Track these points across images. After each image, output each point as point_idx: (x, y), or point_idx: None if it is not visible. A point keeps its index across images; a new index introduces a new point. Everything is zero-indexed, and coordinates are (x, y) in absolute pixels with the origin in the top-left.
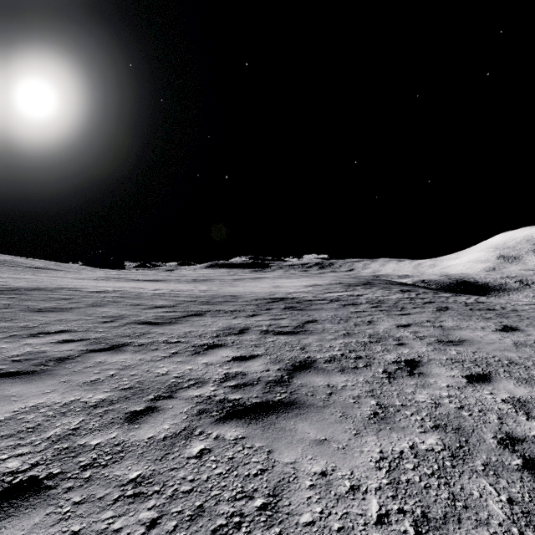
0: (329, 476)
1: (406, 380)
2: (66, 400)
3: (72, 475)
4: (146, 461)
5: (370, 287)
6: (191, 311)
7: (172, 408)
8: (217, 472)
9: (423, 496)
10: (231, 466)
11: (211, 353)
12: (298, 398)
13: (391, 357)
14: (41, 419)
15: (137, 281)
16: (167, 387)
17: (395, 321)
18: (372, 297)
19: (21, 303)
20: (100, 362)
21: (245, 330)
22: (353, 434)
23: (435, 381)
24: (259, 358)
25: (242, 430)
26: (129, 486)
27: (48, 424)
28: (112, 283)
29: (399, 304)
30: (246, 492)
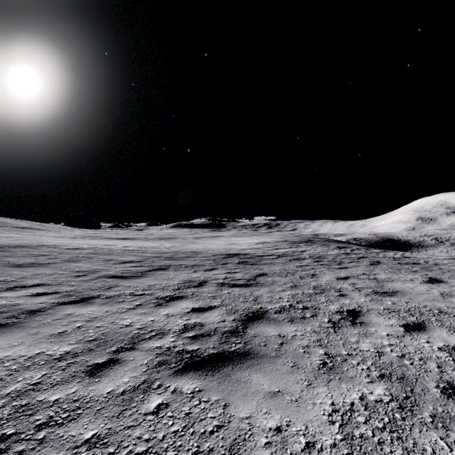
0: (284, 432)
1: (350, 330)
2: (31, 353)
3: (26, 436)
4: (103, 418)
5: (311, 244)
6: (156, 266)
7: (133, 360)
8: (173, 430)
9: (378, 453)
10: (188, 423)
11: (173, 304)
12: (251, 348)
13: (334, 307)
14: (4, 373)
15: (110, 239)
16: (130, 338)
17: (335, 274)
18: (313, 252)
19: (3, 259)
20: (69, 314)
21: (203, 283)
22: (305, 385)
23: (375, 330)
24: (216, 309)
25: (199, 382)
26: (82, 448)
27: (10, 378)
28: (88, 241)
29: (338, 259)
30: (201, 453)
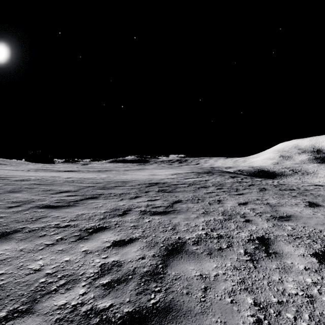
0: None
1: (268, 263)
2: None
3: None
4: None
5: (212, 175)
6: (88, 194)
7: None
8: None
9: None
10: None
11: (94, 237)
12: (173, 300)
13: (245, 235)
14: None
15: (58, 171)
16: (31, 292)
17: (236, 200)
18: (215, 181)
19: None
20: None
21: (127, 211)
22: None
23: (292, 263)
24: (136, 241)
25: None
26: None
27: None
28: (38, 173)
29: (234, 186)
30: None
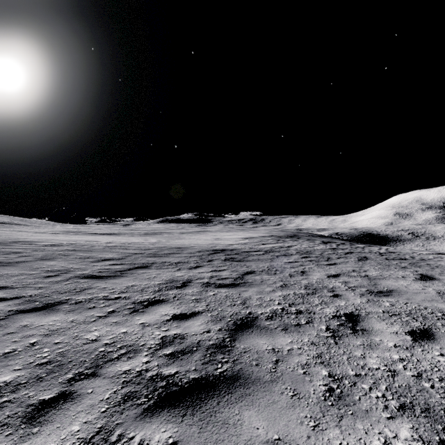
0: None
1: (352, 340)
2: None
3: None
4: None
5: (297, 239)
6: (137, 263)
7: (91, 393)
8: None
9: None
10: None
11: (151, 310)
12: (241, 369)
13: (330, 311)
14: None
15: (94, 234)
16: (93, 359)
17: (325, 271)
18: (300, 248)
19: None
20: (25, 326)
21: (187, 283)
22: (311, 426)
23: (380, 340)
24: (200, 315)
25: (173, 428)
26: None
27: None
28: (69, 237)
29: (325, 255)
30: None
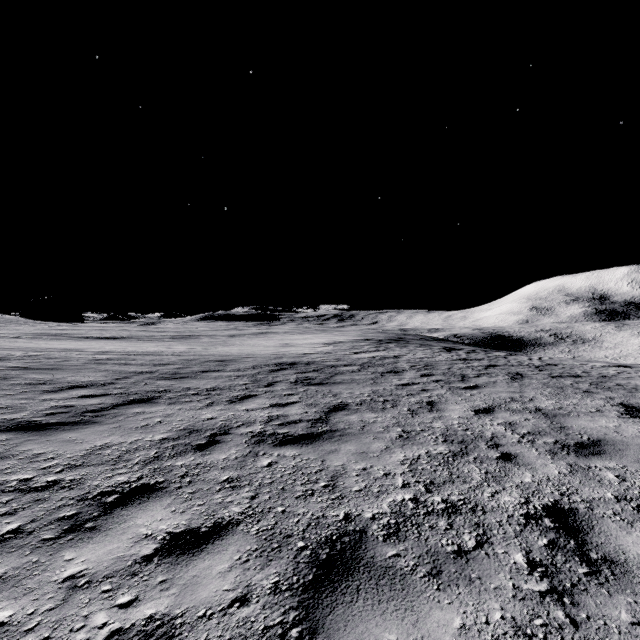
0: None
1: (604, 604)
2: None
3: None
4: None
5: (406, 345)
6: (135, 393)
7: None
8: None
9: None
10: None
11: (114, 523)
12: None
13: (513, 500)
14: None
15: (84, 339)
16: None
17: (467, 401)
18: (414, 359)
19: None
20: None
21: (220, 436)
22: None
23: None
24: (231, 534)
25: None
26: None
27: None
28: (36, 343)
29: (456, 370)
30: None
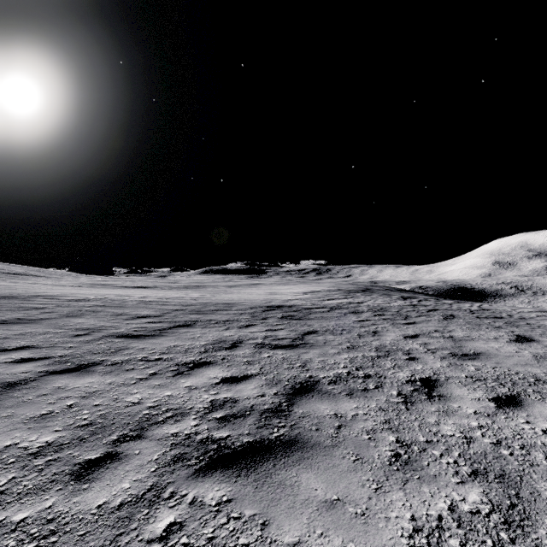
0: None
1: (426, 406)
2: None
3: None
4: None
5: (370, 294)
6: (178, 321)
7: (139, 454)
8: None
9: None
10: None
11: (197, 373)
12: (299, 434)
13: (404, 375)
14: None
15: (124, 288)
16: (137, 422)
17: (402, 331)
18: (373, 304)
19: None
20: (59, 388)
21: (238, 344)
22: (373, 489)
23: (459, 406)
24: (253, 379)
25: (227, 487)
26: None
27: None
28: (96, 290)
29: (403, 312)
30: None
